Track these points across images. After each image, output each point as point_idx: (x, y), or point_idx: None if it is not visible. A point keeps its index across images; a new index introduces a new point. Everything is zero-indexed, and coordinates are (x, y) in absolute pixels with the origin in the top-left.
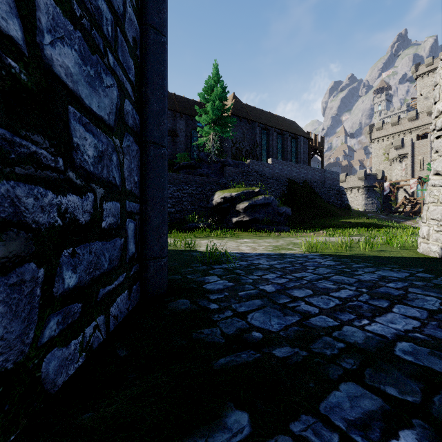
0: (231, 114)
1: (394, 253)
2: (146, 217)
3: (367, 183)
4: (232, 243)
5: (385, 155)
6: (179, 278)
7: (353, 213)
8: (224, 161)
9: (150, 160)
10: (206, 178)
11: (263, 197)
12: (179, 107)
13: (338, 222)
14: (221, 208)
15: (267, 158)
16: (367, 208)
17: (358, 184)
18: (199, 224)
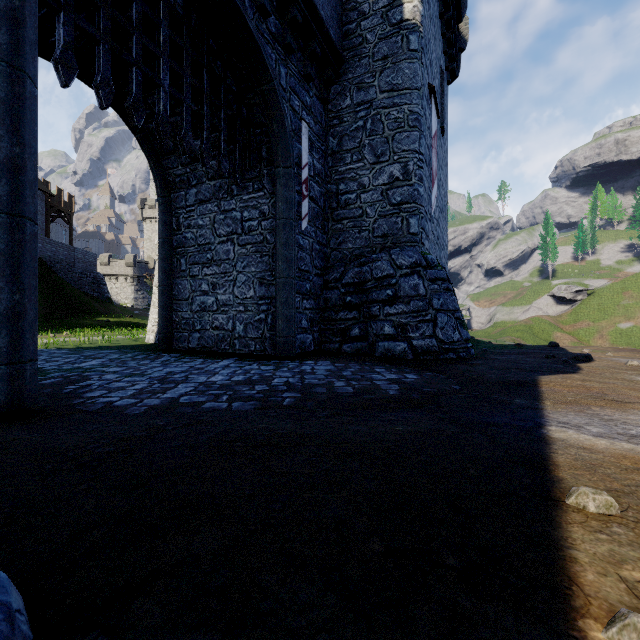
0: None
1: (126, 343)
2: None
3: (137, 272)
4: None
5: None
6: None
7: (115, 309)
8: None
9: None
10: None
11: None
12: None
13: (93, 320)
14: None
15: None
16: (138, 303)
17: (127, 272)
18: None
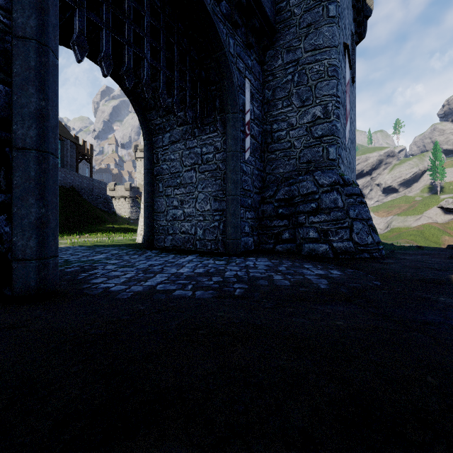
0: None
1: (123, 243)
2: None
3: (132, 194)
4: None
5: None
6: None
7: (118, 219)
8: None
9: None
10: None
11: None
12: None
13: (104, 227)
14: None
15: None
16: (133, 215)
17: (125, 194)
18: None
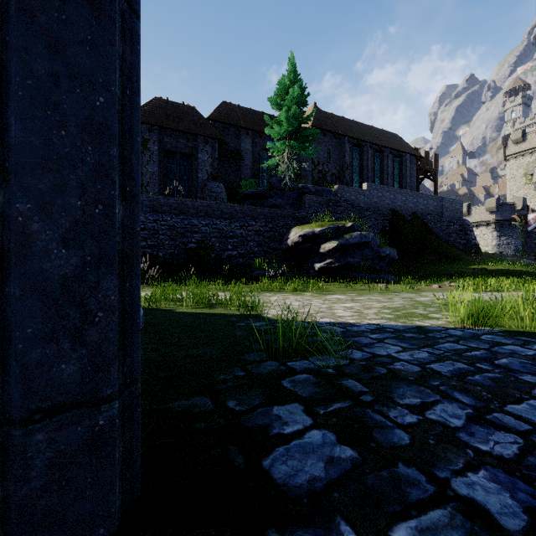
0: (312, 126)
1: None
2: (10, 239)
3: (499, 216)
4: (319, 302)
5: (526, 177)
6: (205, 411)
7: (484, 256)
8: (303, 187)
9: (34, 1)
10: (279, 210)
11: (358, 234)
12: (245, 121)
13: (467, 268)
14: (299, 250)
15: (360, 184)
16: (500, 250)
17: (487, 218)
18: (270, 271)
